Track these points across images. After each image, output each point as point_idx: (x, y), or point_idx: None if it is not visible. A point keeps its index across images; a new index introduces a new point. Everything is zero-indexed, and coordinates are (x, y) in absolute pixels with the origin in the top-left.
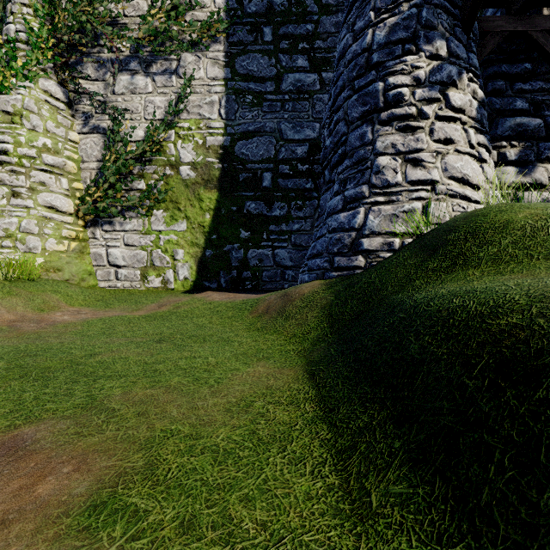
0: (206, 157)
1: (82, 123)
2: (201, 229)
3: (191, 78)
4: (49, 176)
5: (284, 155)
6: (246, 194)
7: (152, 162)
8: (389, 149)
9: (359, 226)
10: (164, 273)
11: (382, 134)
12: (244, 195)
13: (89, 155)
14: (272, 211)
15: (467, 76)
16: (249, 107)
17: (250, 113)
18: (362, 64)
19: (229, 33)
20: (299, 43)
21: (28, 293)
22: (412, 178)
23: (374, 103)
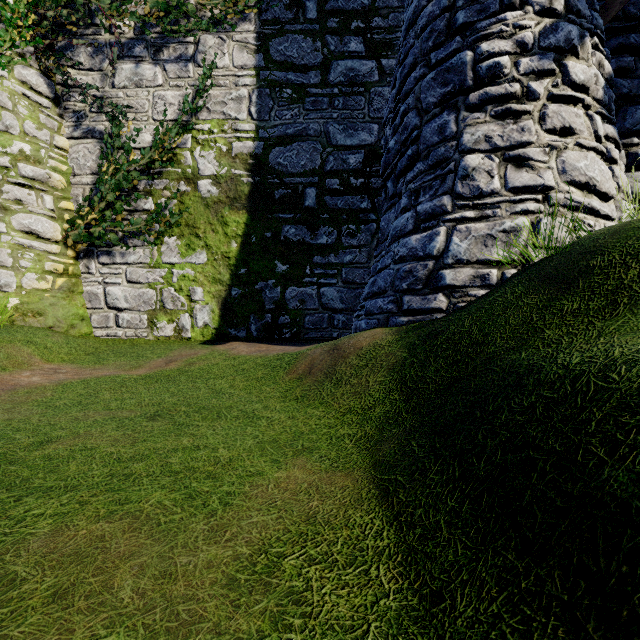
0: (232, 169)
1: (73, 125)
2: (226, 262)
3: (212, 66)
4: (27, 192)
5: (333, 165)
6: (283, 216)
7: (163, 175)
8: (482, 144)
9: (439, 252)
10: (178, 318)
11: (472, 123)
12: (281, 217)
13: (82, 166)
14: (317, 238)
15: (590, 42)
16: (288, 104)
17: (289, 112)
18: (441, 29)
19: (261, 8)
20: (352, 21)
21: None
22: (516, 183)
23: (459, 81)
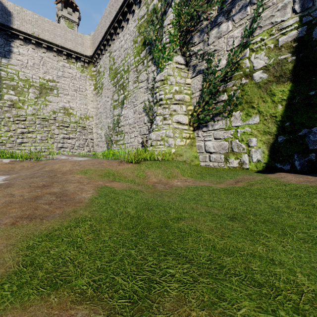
0: (278, 56)
1: (192, 72)
2: (273, 119)
3: None
4: (177, 106)
5: None
6: None
7: (231, 79)
8: None
9: None
10: (240, 157)
11: None
12: None
13: (195, 88)
14: None
15: None
16: None
17: None
18: None
19: None
20: None
21: (165, 167)
22: None
23: None
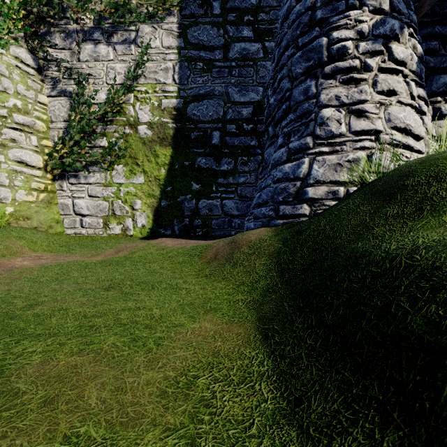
0: (161, 118)
1: (51, 87)
2: (157, 182)
3: (147, 46)
4: (19, 134)
5: (231, 115)
6: (197, 151)
7: (113, 122)
8: (333, 102)
9: (304, 176)
10: (124, 221)
11: (326, 87)
12: (195, 151)
13: (57, 115)
14: (221, 166)
15: (407, 31)
16: (200, 73)
17: (201, 79)
18: (305, 22)
19: (181, 6)
20: (244, 16)
21: None
22: (356, 128)
23: (318, 58)
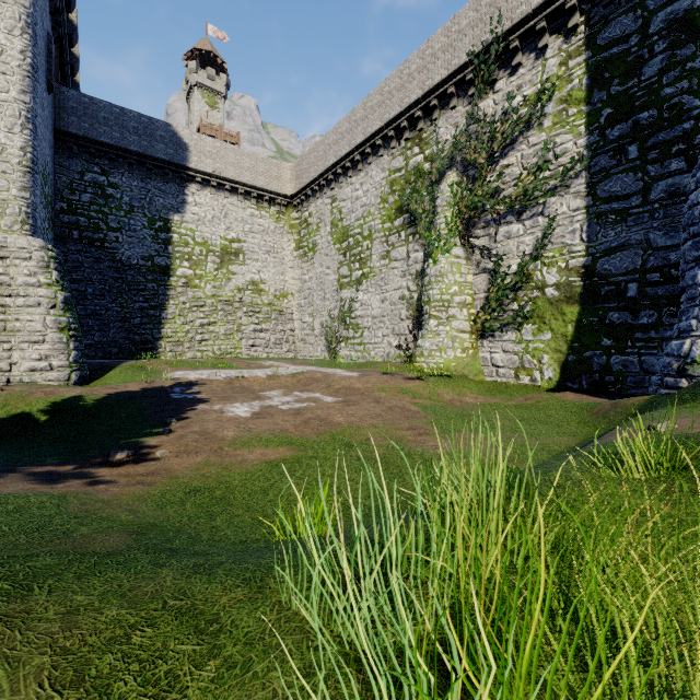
0: (568, 278)
1: (475, 267)
2: (563, 339)
3: (553, 218)
4: (457, 309)
5: (653, 263)
6: (608, 306)
7: (522, 288)
8: None
9: (685, 354)
10: (532, 373)
11: None
12: (606, 307)
13: (479, 289)
14: (638, 320)
15: None
16: (611, 226)
17: (612, 231)
18: (695, 215)
19: (590, 165)
20: (672, 147)
21: (452, 385)
22: None
23: None
